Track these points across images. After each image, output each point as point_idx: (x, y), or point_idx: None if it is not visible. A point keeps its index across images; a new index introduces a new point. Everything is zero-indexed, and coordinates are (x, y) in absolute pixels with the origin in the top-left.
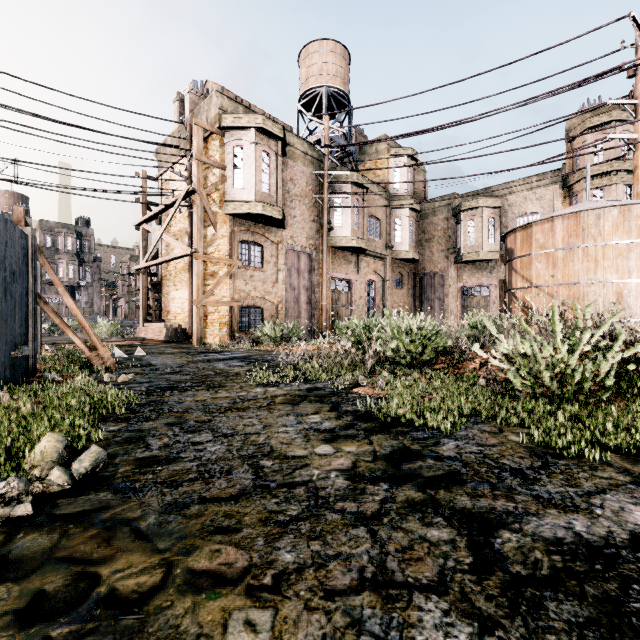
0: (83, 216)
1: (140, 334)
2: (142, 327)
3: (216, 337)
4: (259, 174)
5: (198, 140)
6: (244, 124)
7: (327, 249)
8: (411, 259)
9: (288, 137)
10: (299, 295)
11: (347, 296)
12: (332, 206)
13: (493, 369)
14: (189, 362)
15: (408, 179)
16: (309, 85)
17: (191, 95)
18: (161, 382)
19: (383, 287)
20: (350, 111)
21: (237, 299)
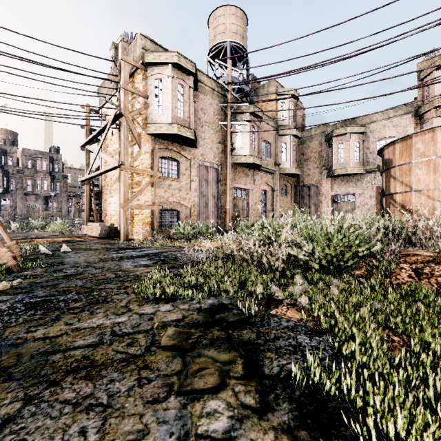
0: (55, 146)
1: (83, 231)
2: (85, 226)
3: (140, 234)
4: (175, 102)
5: (124, 73)
6: (163, 60)
7: (230, 165)
8: (294, 174)
9: (199, 76)
10: (208, 201)
11: (245, 202)
12: (234, 131)
13: (439, 280)
14: (101, 260)
15: (291, 113)
16: (216, 41)
17: (123, 43)
18: (41, 292)
19: (273, 195)
20: (247, 61)
21: (157, 203)
